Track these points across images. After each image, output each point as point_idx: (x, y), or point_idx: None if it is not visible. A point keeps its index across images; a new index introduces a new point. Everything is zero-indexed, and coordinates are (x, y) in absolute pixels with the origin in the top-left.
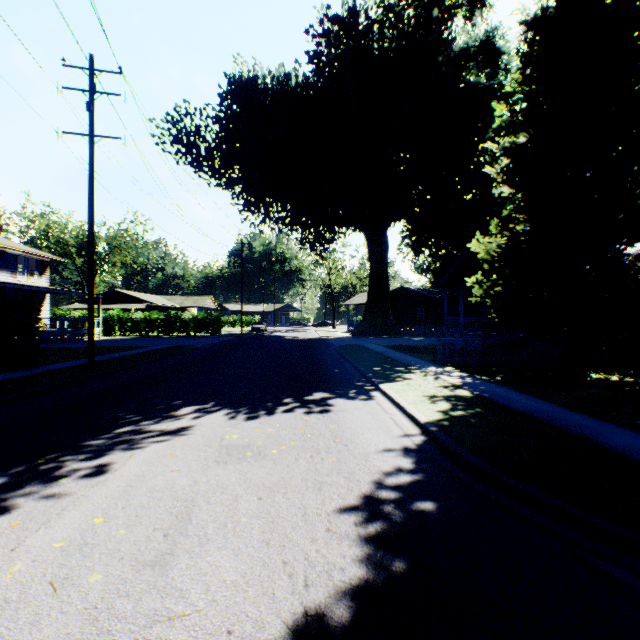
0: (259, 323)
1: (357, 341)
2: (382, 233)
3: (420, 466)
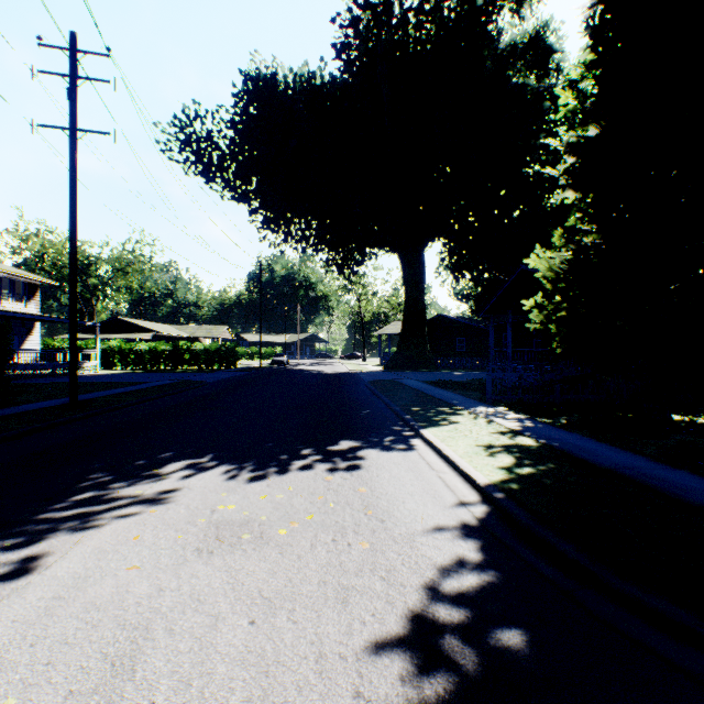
0: (280, 355)
1: (391, 376)
2: (418, 254)
3: (489, 557)
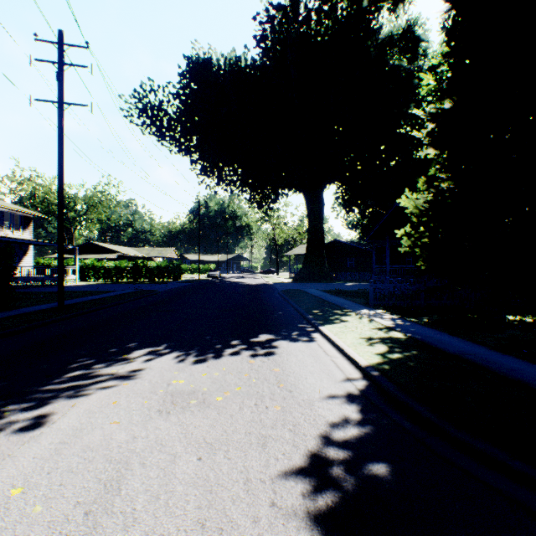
0: (214, 270)
1: (298, 286)
2: (319, 194)
3: (366, 416)
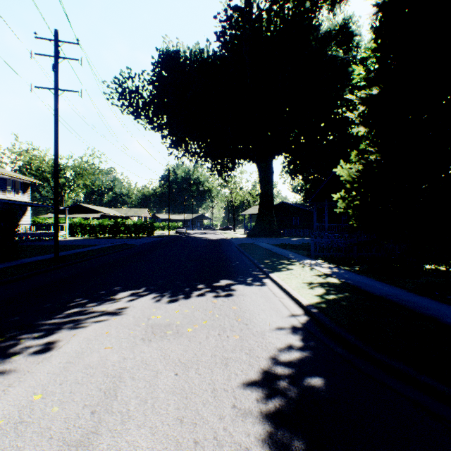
0: (181, 227)
1: (251, 240)
2: (269, 163)
3: (306, 343)
